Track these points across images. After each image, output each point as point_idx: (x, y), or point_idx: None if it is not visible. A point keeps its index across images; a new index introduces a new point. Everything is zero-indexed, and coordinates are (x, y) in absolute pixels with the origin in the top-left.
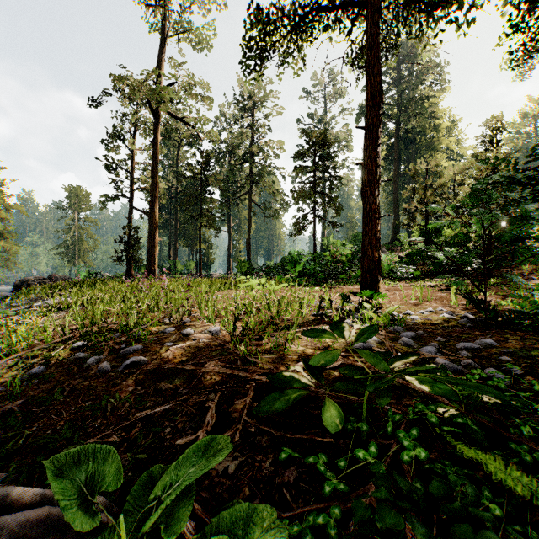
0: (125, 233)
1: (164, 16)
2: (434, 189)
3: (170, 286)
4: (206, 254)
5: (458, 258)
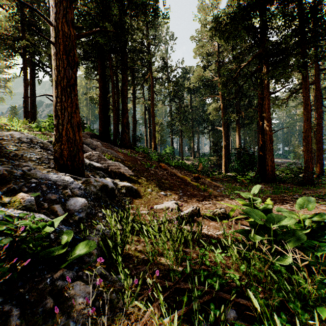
0: None
1: None
2: None
3: None
4: None
5: None
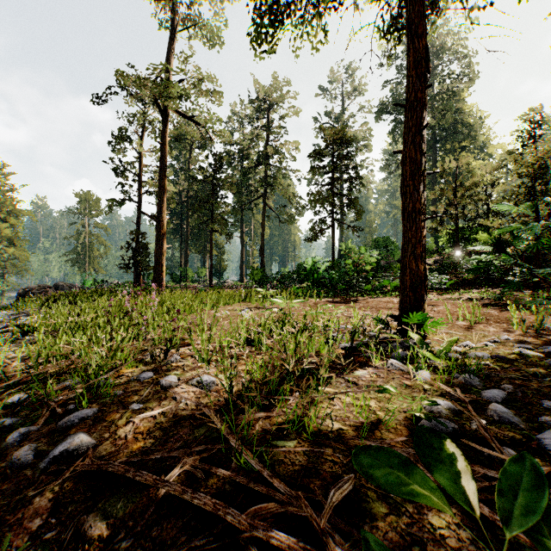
0: (133, 239)
1: (172, 9)
2: (466, 189)
3: (167, 303)
4: (218, 261)
5: (497, 266)
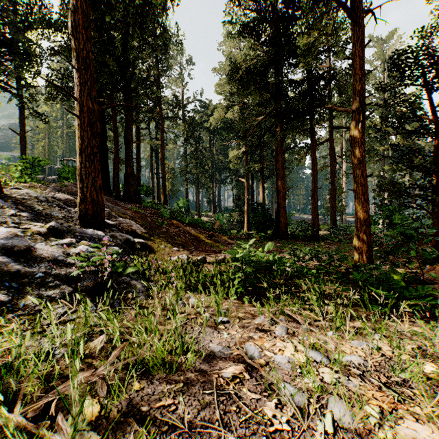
0: None
1: None
2: None
3: None
4: None
5: None
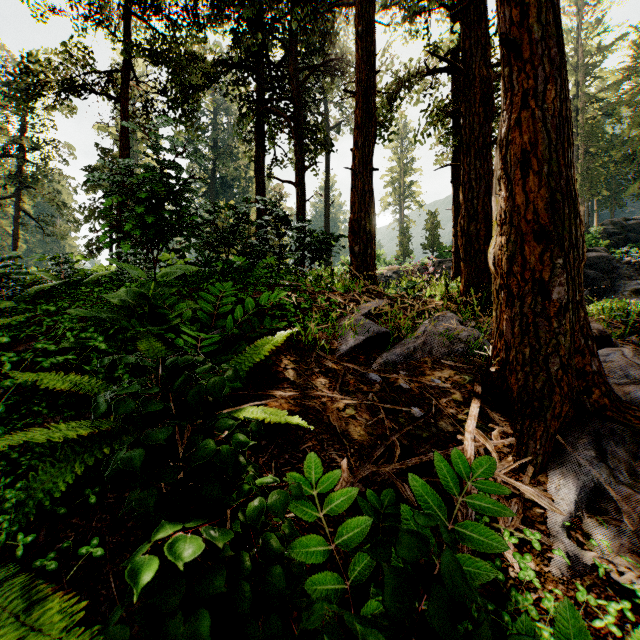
0: None
1: None
2: None
3: None
4: None
5: None
